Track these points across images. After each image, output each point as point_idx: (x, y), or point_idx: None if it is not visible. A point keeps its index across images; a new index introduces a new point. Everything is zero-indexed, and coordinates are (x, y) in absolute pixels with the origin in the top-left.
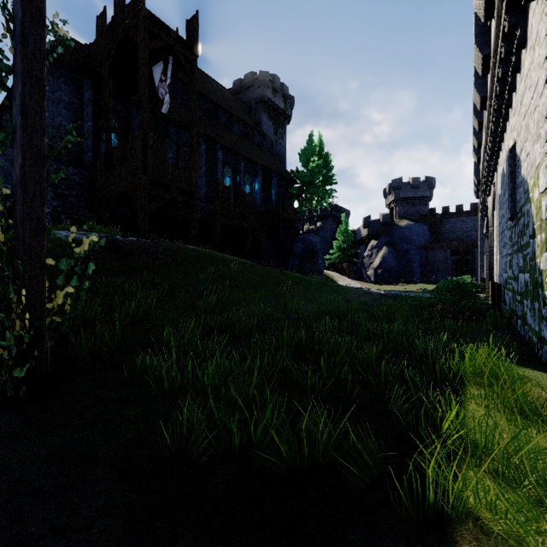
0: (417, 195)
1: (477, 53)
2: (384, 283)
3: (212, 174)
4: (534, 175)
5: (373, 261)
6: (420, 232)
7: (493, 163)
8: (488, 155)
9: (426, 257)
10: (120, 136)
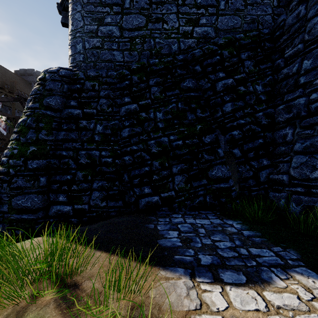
0: None
1: None
2: None
3: None
4: None
5: None
6: None
7: None
8: None
9: None
10: None
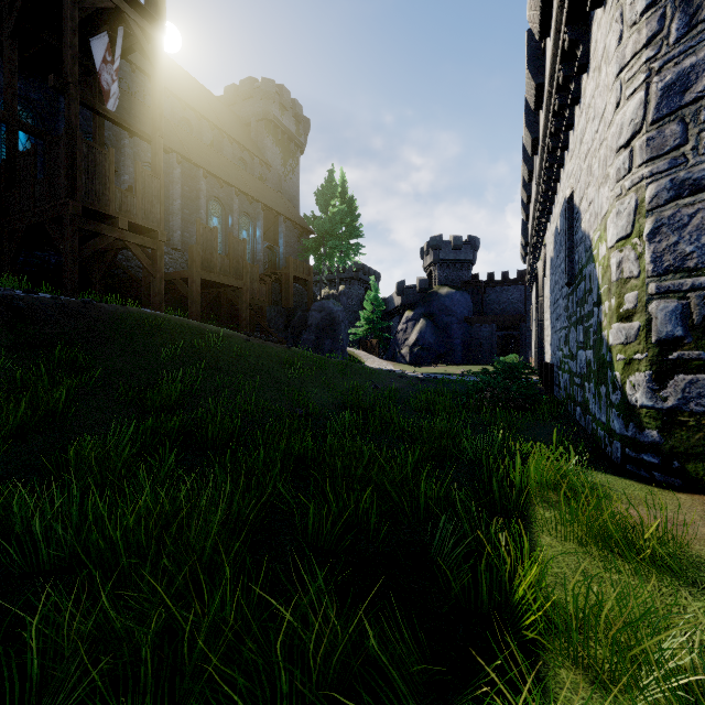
0: (459, 257)
1: (529, 81)
2: (421, 364)
3: (191, 211)
4: (600, 227)
5: (408, 337)
6: (462, 303)
7: (545, 220)
8: (539, 210)
9: (469, 333)
10: (34, 137)
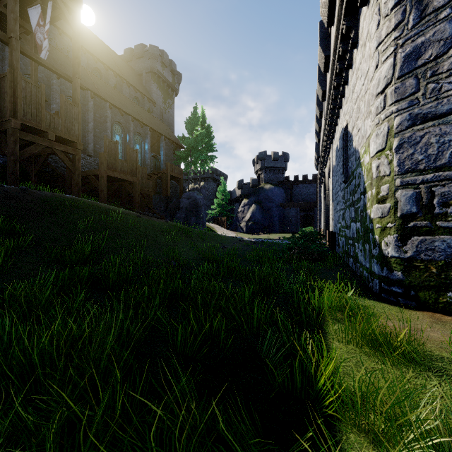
0: (277, 165)
1: (321, 53)
2: (253, 233)
3: (101, 131)
4: (365, 144)
5: (245, 216)
6: (279, 194)
7: (330, 142)
8: (326, 136)
9: (283, 213)
10: None
